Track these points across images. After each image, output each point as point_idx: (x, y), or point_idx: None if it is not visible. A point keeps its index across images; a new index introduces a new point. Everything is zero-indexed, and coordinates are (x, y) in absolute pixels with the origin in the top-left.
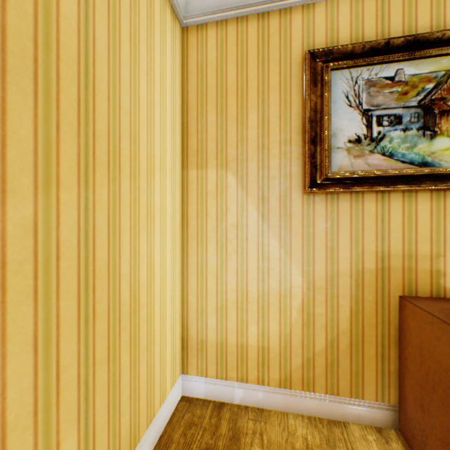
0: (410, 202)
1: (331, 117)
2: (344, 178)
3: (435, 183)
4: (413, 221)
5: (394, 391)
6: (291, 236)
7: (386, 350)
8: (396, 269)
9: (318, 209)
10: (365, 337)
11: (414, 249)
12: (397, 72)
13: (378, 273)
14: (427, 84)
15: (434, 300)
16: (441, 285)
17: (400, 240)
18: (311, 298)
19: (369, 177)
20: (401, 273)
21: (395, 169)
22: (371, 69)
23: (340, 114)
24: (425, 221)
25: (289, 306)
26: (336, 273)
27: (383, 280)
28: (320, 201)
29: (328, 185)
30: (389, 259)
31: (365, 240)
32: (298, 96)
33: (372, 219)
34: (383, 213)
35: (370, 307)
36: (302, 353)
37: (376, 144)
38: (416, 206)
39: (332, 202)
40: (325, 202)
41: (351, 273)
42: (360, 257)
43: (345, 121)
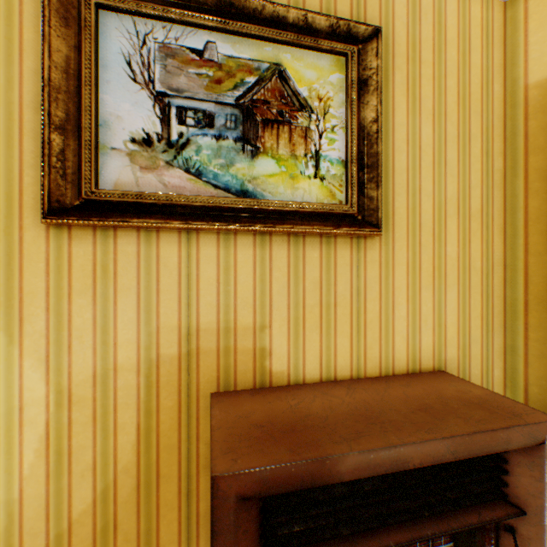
0: (228, 248)
1: (102, 91)
2: (122, 202)
3: (255, 222)
4: (232, 278)
5: (207, 543)
6: (23, 307)
7: (195, 482)
8: (209, 352)
9: (79, 256)
10: (162, 468)
11: (234, 319)
12: (209, 45)
13: (183, 360)
14: (249, 76)
15: (250, 396)
16: (268, 369)
17: (215, 307)
18: (65, 421)
19: (164, 205)
20: (216, 358)
21: (203, 196)
22: (170, 28)
23: (118, 91)
24: (247, 277)
25: (19, 445)
26: (114, 369)
27: (190, 371)
28: (83, 241)
29: (90, 213)
30: (200, 337)
31: (164, 308)
32: (39, 38)
33: (174, 275)
34: (190, 265)
35: (170, 418)
36: (48, 528)
37: (178, 152)
38: (236, 255)
39: (107, 243)
40: (93, 244)
41: (139, 367)
42: (154, 338)
43: (127, 105)
